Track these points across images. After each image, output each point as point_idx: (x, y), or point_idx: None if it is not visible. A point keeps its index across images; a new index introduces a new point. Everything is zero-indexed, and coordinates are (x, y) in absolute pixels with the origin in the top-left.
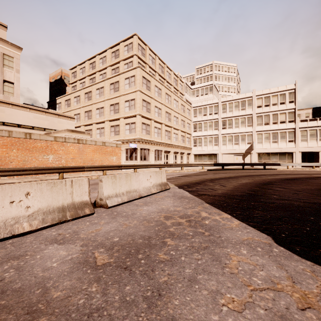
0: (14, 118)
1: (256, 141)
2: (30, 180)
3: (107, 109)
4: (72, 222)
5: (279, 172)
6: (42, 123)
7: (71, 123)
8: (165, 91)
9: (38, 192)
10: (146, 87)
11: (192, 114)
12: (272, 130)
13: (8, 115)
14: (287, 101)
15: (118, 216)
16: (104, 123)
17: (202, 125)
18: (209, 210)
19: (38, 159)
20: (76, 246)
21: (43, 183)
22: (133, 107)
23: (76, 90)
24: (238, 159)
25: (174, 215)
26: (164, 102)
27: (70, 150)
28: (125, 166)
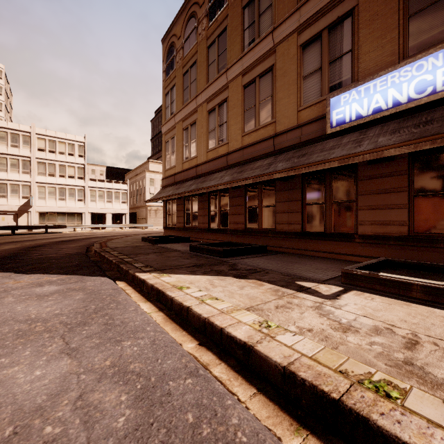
0: None
1: (36, 196)
2: None
3: None
4: None
5: (62, 235)
6: None
7: None
8: None
9: None
10: None
11: None
12: (59, 184)
13: None
14: (77, 154)
15: None
16: None
17: None
18: None
19: None
20: None
21: None
22: None
23: None
24: (7, 220)
25: None
26: None
27: None
28: None
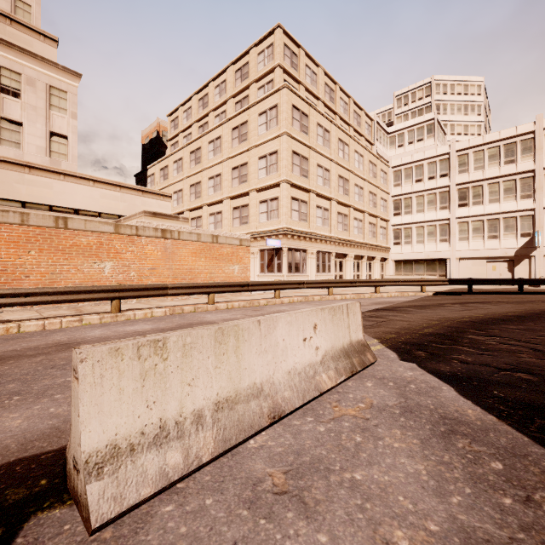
0: (68, 198)
1: (543, 230)
2: (56, 314)
3: (227, 177)
4: None
5: None
6: (116, 206)
7: (165, 205)
8: (337, 135)
9: None
10: (300, 127)
11: (391, 181)
12: None
13: (58, 193)
14: None
15: None
16: (222, 203)
17: (412, 201)
18: None
19: (83, 269)
20: None
21: None
22: (274, 168)
23: (176, 149)
24: (498, 269)
25: None
26: (335, 156)
27: (147, 251)
28: (254, 284)
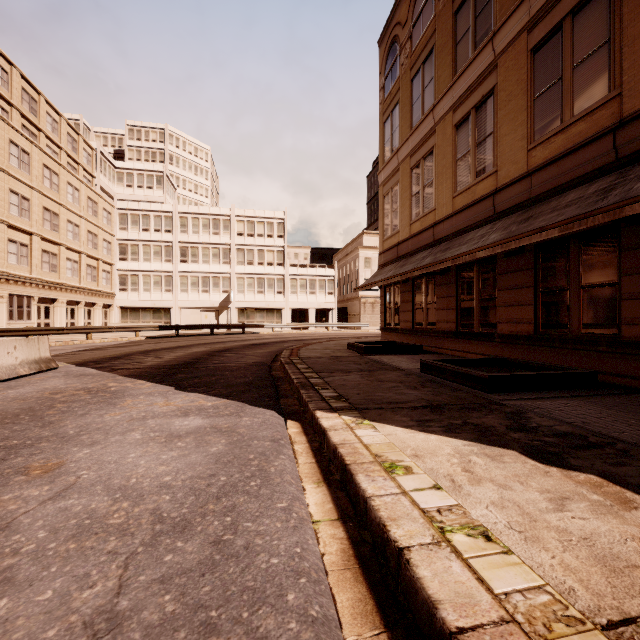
0: None
1: (235, 289)
2: None
3: None
4: None
5: (258, 336)
6: None
7: None
8: (41, 160)
9: None
10: None
11: (117, 223)
12: (258, 273)
13: None
14: (276, 234)
15: None
16: None
17: (140, 248)
18: (121, 381)
19: None
20: None
21: None
22: None
23: None
24: (209, 317)
25: (67, 390)
26: (38, 184)
27: None
28: None
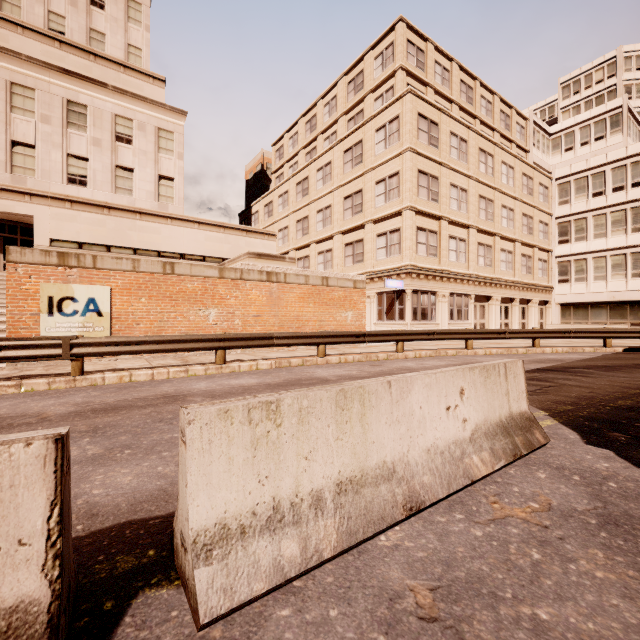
0: (175, 243)
1: None
2: (164, 363)
3: (338, 208)
4: None
5: None
6: (220, 248)
7: (269, 245)
8: (477, 144)
9: None
10: (428, 139)
11: (555, 198)
12: None
13: (165, 237)
14: None
15: None
16: (332, 239)
17: (587, 222)
18: None
19: (188, 317)
20: None
21: None
22: (395, 193)
23: (282, 181)
24: None
25: None
26: (474, 171)
27: (252, 297)
28: (372, 334)
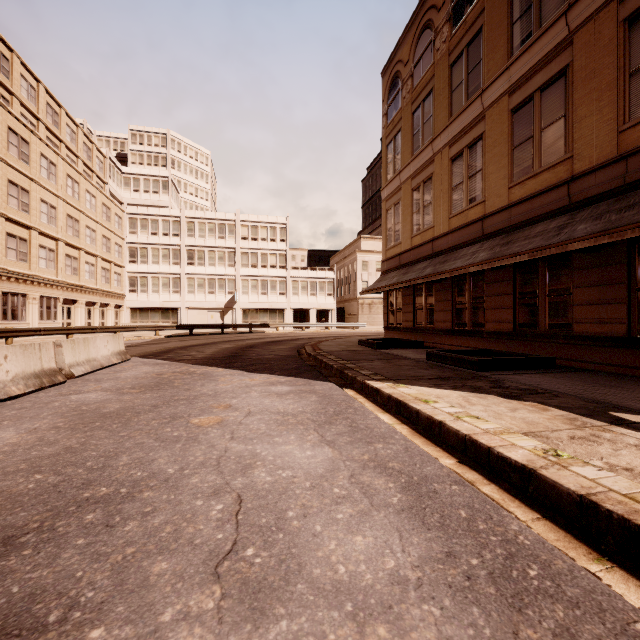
0: None
1: (240, 291)
2: None
3: None
4: (52, 389)
5: (266, 335)
6: None
7: None
8: (65, 170)
9: (14, 356)
10: (19, 154)
11: (127, 227)
12: (261, 276)
13: None
14: (278, 239)
15: (101, 380)
16: None
17: (149, 251)
18: (196, 367)
19: None
20: (99, 392)
21: (16, 346)
22: None
23: None
24: (215, 317)
25: (165, 373)
26: (63, 193)
27: None
28: None
